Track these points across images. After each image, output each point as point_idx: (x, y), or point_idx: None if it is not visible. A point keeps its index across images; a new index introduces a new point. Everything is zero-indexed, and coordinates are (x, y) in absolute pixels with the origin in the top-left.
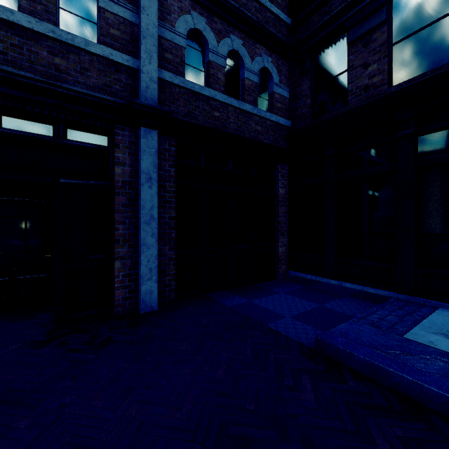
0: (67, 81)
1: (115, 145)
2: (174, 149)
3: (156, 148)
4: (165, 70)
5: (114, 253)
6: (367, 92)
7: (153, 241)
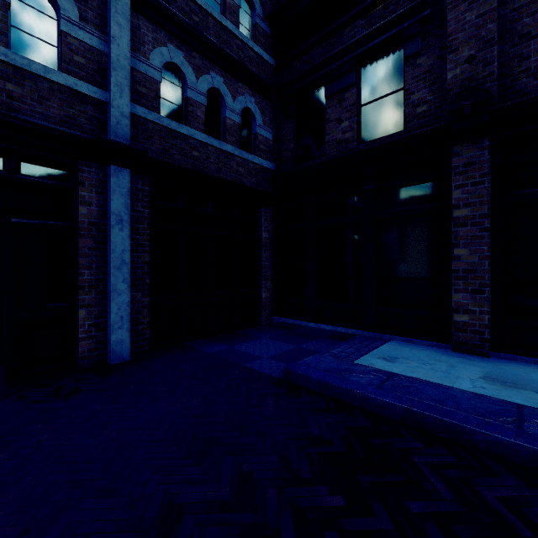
0: (22, 110)
1: (80, 183)
2: (148, 189)
3: (128, 188)
4: (138, 104)
5: (78, 301)
6: (341, 145)
7: (124, 287)
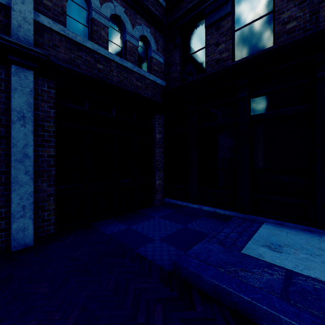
0: None
1: None
2: (54, 92)
3: (30, 87)
4: (44, 15)
5: None
6: (218, 64)
7: (27, 179)
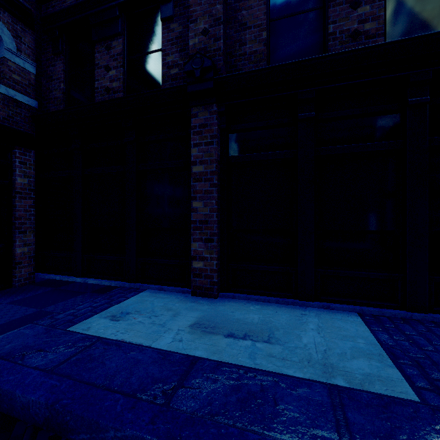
0: None
1: None
2: None
3: None
4: None
5: None
6: (109, 94)
7: None
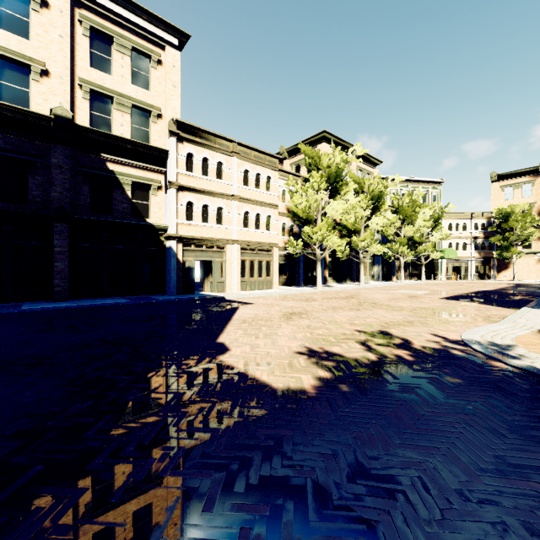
0: None
1: None
2: None
3: None
4: None
5: None
6: None
7: None
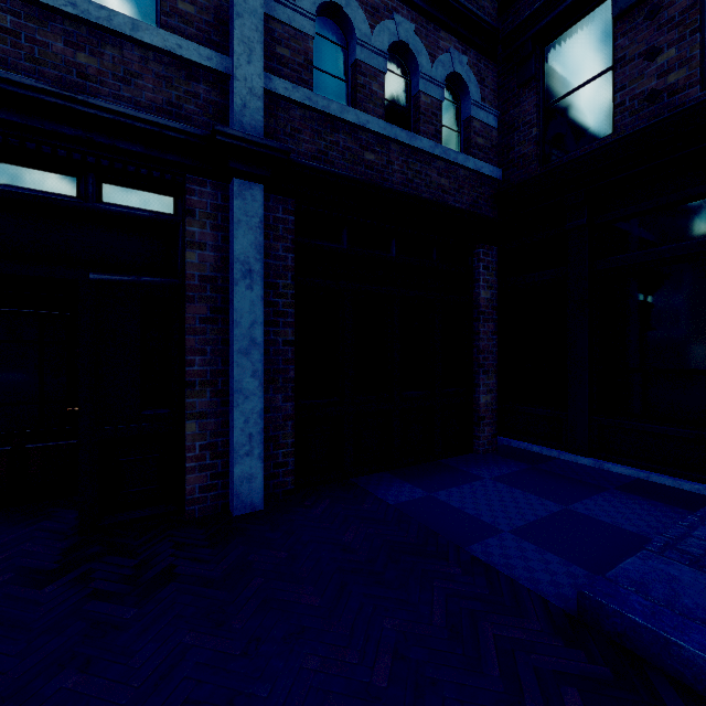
0: (100, 96)
1: (187, 212)
2: (293, 220)
3: (260, 216)
4: (278, 77)
5: (185, 407)
6: (654, 103)
7: (254, 385)
